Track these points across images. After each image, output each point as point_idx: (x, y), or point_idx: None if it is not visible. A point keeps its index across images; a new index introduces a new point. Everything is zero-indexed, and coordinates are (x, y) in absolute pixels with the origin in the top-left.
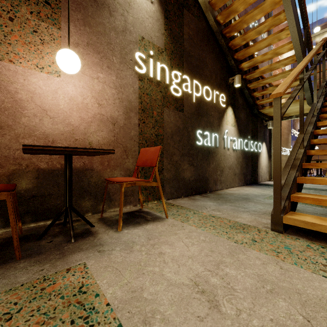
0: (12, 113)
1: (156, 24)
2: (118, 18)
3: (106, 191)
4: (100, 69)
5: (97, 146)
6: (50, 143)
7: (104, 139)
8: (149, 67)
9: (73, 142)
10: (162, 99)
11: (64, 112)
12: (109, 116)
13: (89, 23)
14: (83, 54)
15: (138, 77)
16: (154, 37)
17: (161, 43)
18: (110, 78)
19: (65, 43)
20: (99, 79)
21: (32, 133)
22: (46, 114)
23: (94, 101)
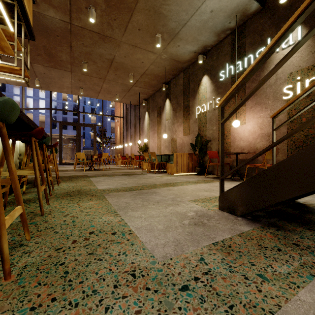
0: (233, 142)
1: (305, 52)
2: (271, 78)
3: (256, 169)
4: (261, 111)
5: (260, 149)
6: (242, 150)
7: (263, 145)
8: (296, 89)
9: (250, 148)
10: (313, 105)
11: (247, 137)
12: (266, 133)
13: (256, 94)
14: (253, 110)
15: (286, 102)
16: (302, 63)
17: (312, 61)
18: (266, 113)
19: (247, 110)
20: (261, 117)
21: (238, 147)
22: (241, 139)
23: (258, 128)
